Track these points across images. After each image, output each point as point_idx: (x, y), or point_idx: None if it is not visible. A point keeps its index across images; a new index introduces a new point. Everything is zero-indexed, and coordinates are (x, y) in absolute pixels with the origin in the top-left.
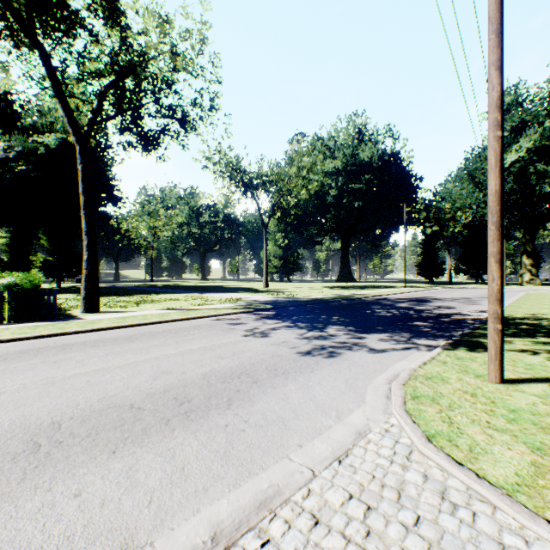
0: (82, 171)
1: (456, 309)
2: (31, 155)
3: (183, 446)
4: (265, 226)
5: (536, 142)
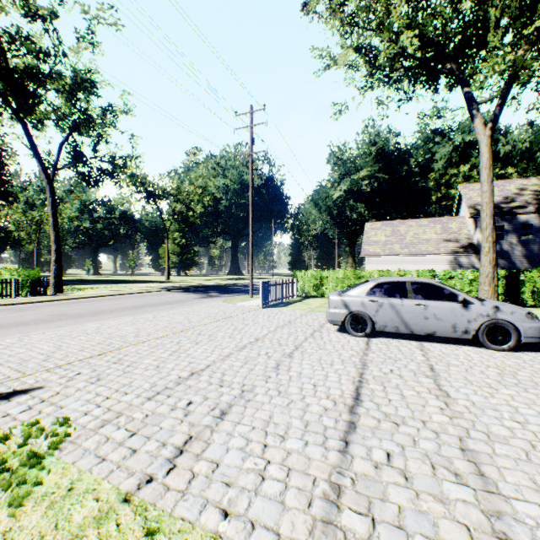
0: (51, 202)
1: None
2: None
3: (172, 306)
4: (168, 230)
5: (349, 187)
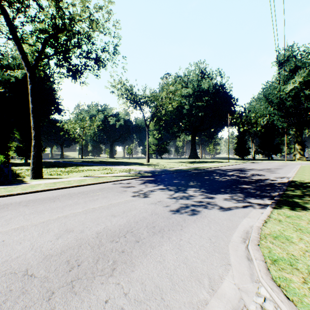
0: (30, 89)
1: (265, 176)
2: (6, 83)
3: None
4: (148, 126)
5: (304, 78)
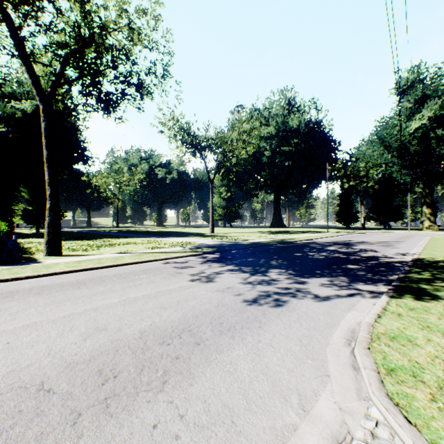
0: (45, 128)
1: (379, 252)
2: (10, 119)
3: None
4: (212, 181)
5: (436, 111)
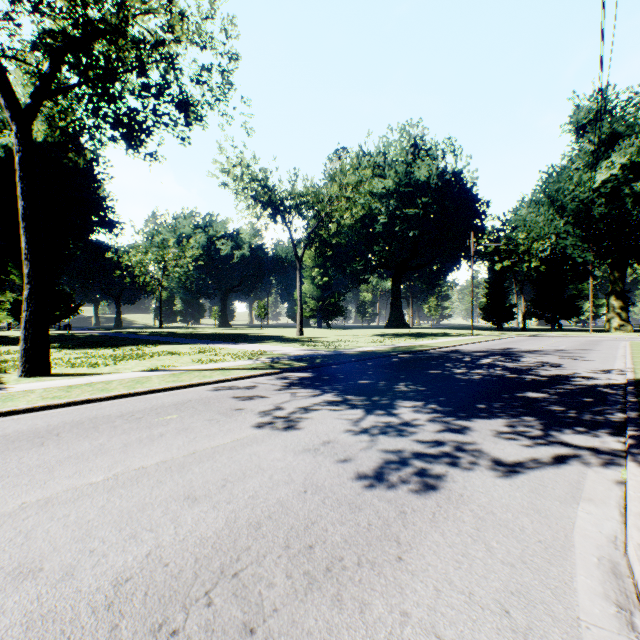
0: (20, 163)
1: (567, 368)
2: None
3: None
4: (300, 258)
5: (633, 156)
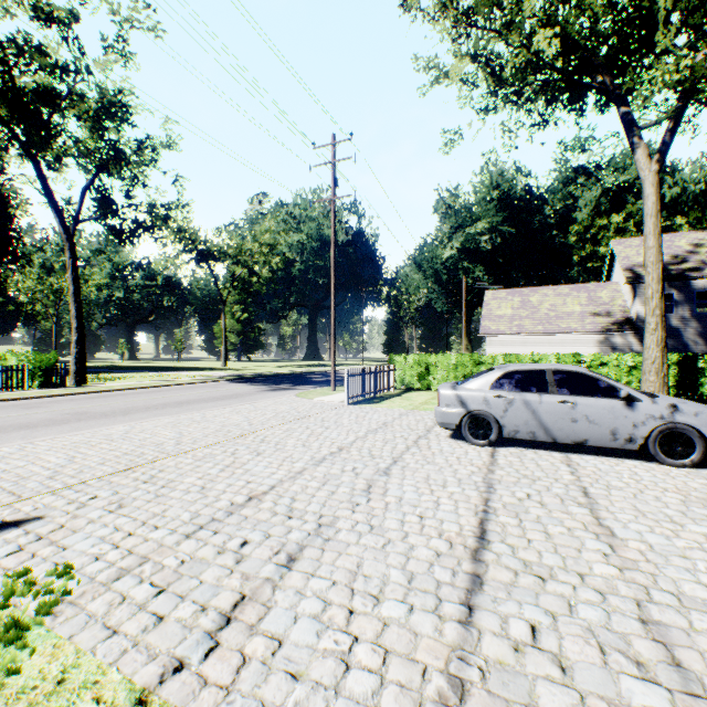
0: (72, 265)
1: None
2: None
3: (228, 401)
4: (225, 301)
5: (463, 244)
